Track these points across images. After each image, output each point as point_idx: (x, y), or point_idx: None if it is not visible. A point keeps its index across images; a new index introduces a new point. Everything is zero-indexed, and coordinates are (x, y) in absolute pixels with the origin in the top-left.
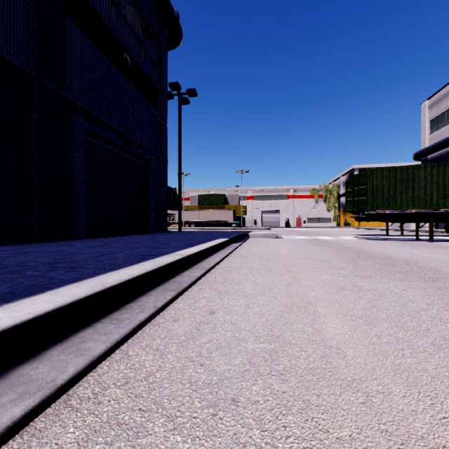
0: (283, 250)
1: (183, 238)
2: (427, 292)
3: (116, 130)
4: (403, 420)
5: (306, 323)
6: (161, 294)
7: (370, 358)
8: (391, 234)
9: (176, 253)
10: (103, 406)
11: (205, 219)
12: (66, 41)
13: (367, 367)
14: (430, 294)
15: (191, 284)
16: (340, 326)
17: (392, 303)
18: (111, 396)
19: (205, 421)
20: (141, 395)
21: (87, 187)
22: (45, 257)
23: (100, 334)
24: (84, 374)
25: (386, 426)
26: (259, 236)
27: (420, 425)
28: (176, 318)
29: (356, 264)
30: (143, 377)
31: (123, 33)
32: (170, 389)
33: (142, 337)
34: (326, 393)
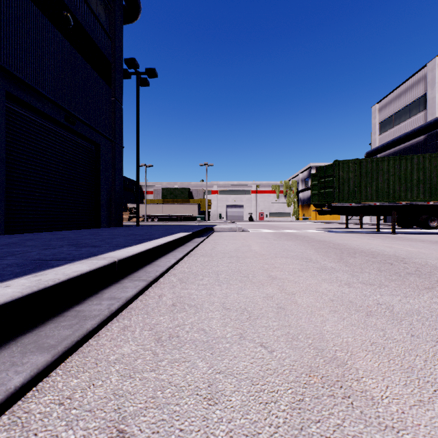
0: (254, 246)
1: (136, 233)
2: None
3: (53, 102)
4: None
5: None
6: (7, 366)
7: None
8: (349, 227)
9: (104, 255)
10: None
11: (169, 213)
12: None
13: None
14: None
15: (107, 318)
16: None
17: None
18: None
19: None
20: None
21: (9, 169)
22: None
23: None
24: None
25: None
26: (225, 229)
27: None
28: None
29: (346, 262)
30: None
31: None
32: None
33: None
34: None
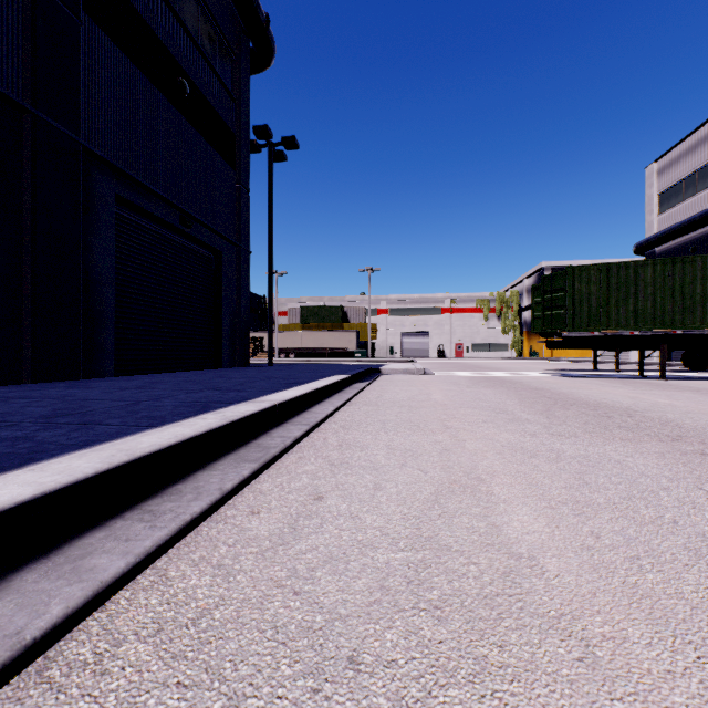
0: (436, 394)
1: (275, 376)
2: (666, 459)
3: (166, 200)
4: (652, 691)
5: (476, 514)
6: (233, 467)
7: (585, 574)
8: (600, 369)
9: (261, 399)
10: (110, 679)
11: (311, 346)
12: (81, 52)
13: (582, 592)
14: (671, 462)
15: (284, 450)
16: (532, 519)
17: (613, 478)
18: (127, 659)
19: (298, 705)
20: (183, 654)
21: (117, 292)
22: (39, 406)
23: (119, 541)
24: (82, 616)
25: (624, 705)
26: (398, 371)
27: (683, 700)
28: (256, 508)
29: (550, 415)
30: (190, 618)
31: (178, 43)
32: (238, 640)
33: (194, 544)
34: (515, 643)
